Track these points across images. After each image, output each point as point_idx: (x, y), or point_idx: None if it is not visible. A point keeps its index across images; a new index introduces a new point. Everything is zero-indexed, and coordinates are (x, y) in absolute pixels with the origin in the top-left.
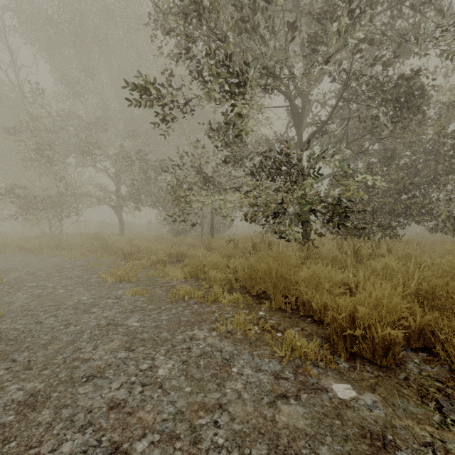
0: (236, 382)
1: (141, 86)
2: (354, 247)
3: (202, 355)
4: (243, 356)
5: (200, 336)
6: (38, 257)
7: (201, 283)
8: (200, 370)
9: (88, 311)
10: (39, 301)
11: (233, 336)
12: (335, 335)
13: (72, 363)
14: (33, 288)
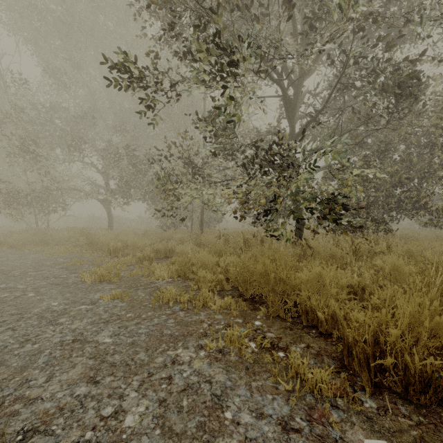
0: (231, 438)
1: (121, 64)
2: (353, 244)
3: (185, 389)
4: (239, 390)
5: (185, 358)
6: (19, 253)
7: (189, 283)
8: (182, 416)
9: (54, 322)
10: (1, 308)
11: (225, 358)
12: (357, 364)
13: (11, 406)
14: (0, 290)
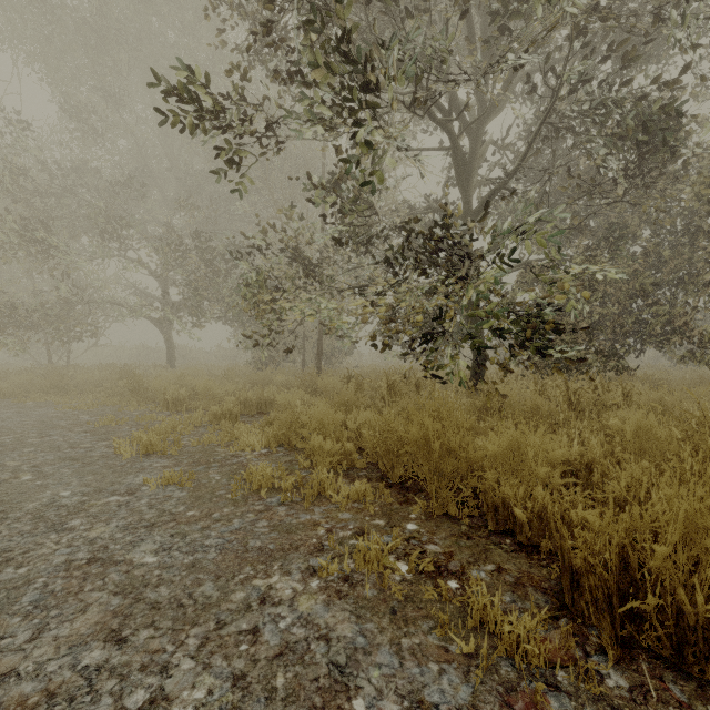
0: None
1: (180, 86)
2: (568, 391)
3: (282, 653)
4: (378, 655)
5: (284, 593)
6: (16, 406)
7: (296, 457)
8: (275, 708)
9: (60, 526)
10: None
11: (355, 591)
12: (591, 607)
13: None
14: None
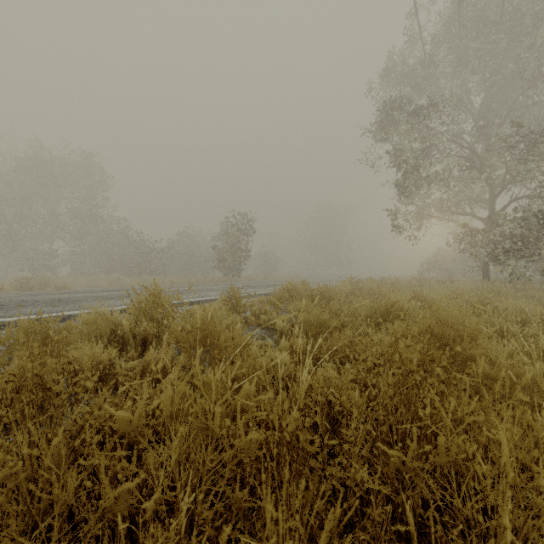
0: None
1: None
2: (57, 277)
3: None
4: None
5: None
6: None
7: None
8: None
9: None
10: None
11: None
12: None
13: None
14: None
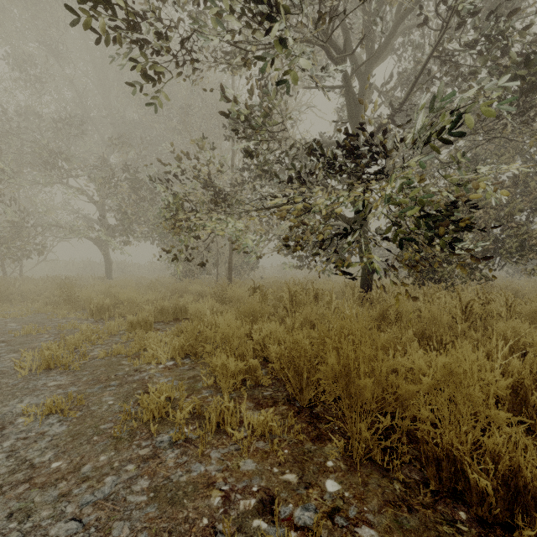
0: None
1: None
2: (461, 302)
3: None
4: None
5: None
6: None
7: (200, 372)
8: None
9: None
10: None
11: None
12: None
13: None
14: None
